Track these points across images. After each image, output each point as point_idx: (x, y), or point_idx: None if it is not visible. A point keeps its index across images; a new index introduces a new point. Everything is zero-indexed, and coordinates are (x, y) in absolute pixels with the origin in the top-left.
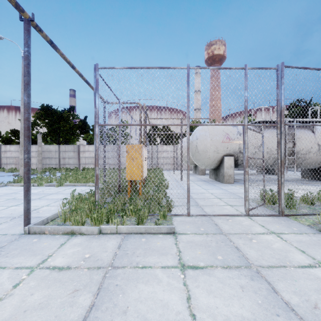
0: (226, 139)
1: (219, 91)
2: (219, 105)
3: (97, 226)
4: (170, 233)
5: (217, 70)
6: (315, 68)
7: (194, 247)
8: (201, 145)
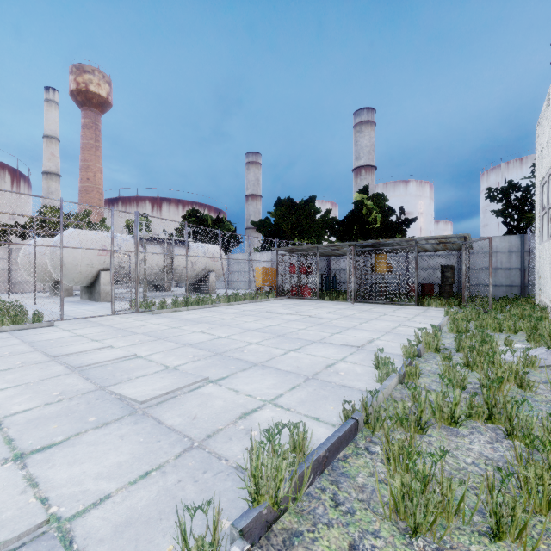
0: (104, 251)
1: (100, 157)
2: (99, 180)
3: None
4: (51, 326)
5: (96, 120)
6: (160, 218)
7: (72, 327)
8: (70, 257)
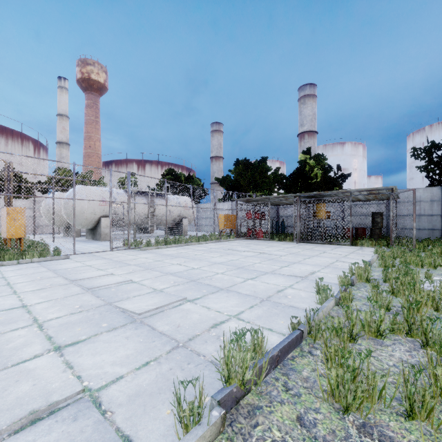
0: (103, 202)
1: (99, 129)
2: (98, 147)
3: (15, 260)
4: (67, 259)
5: (95, 101)
6: (146, 176)
7: (82, 259)
8: (79, 207)
